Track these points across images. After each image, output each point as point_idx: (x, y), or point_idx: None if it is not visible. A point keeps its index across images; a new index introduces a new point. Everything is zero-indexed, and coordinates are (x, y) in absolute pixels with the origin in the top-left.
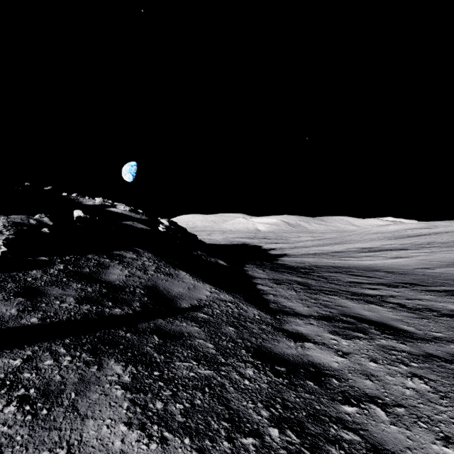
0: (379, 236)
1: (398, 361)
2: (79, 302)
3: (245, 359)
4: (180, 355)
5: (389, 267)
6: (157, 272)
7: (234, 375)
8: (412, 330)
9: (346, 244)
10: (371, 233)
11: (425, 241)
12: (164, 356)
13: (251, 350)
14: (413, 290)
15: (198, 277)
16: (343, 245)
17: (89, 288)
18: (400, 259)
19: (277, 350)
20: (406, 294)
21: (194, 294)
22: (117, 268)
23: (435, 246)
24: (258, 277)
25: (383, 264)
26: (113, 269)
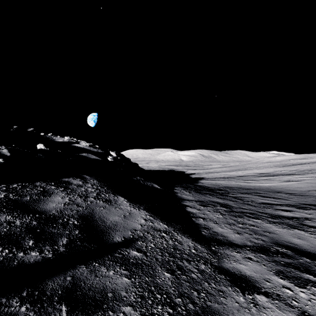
0: (270, 164)
1: None
2: None
3: None
4: None
5: (286, 189)
6: (97, 199)
7: None
8: None
9: (247, 170)
10: (263, 162)
11: (307, 168)
12: None
13: None
14: None
15: (135, 203)
16: (244, 171)
17: (18, 220)
18: (292, 183)
19: None
20: None
21: (129, 223)
22: (59, 195)
23: None
24: (186, 199)
25: (280, 186)
26: (55, 196)
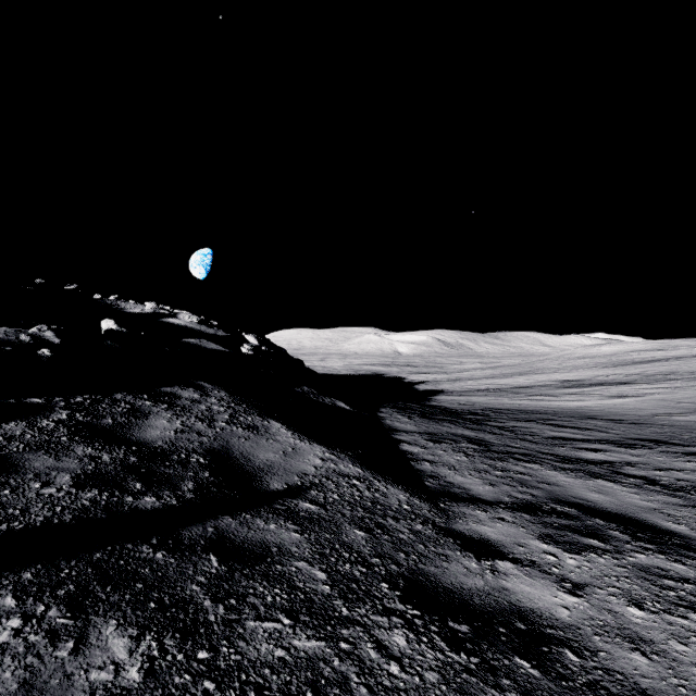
0: (588, 362)
1: (683, 604)
2: (78, 484)
3: (389, 605)
4: (258, 601)
5: (610, 412)
6: (232, 424)
7: (368, 651)
8: (685, 531)
9: (536, 374)
10: (574, 358)
11: (662, 370)
12: (224, 606)
13: (399, 583)
14: (662, 453)
15: (303, 432)
16: (532, 376)
17: (106, 455)
18: (626, 400)
19: (447, 579)
20: (653, 459)
21: (294, 464)
22: (163, 417)
23: (679, 378)
24: (402, 430)
25: (600, 406)
26: (156, 418)
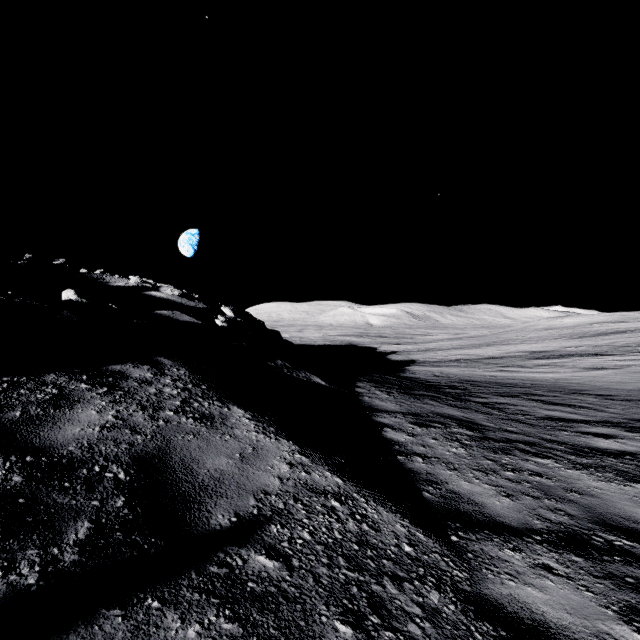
0: (552, 334)
1: None
2: None
3: None
4: None
5: (593, 386)
6: (182, 413)
7: None
8: None
9: (504, 345)
10: (538, 329)
11: (630, 342)
12: None
13: None
14: None
15: (269, 421)
16: (500, 346)
17: None
18: (604, 372)
19: None
20: None
21: (252, 475)
22: (94, 406)
23: None
24: (383, 410)
25: (579, 379)
26: (84, 408)
